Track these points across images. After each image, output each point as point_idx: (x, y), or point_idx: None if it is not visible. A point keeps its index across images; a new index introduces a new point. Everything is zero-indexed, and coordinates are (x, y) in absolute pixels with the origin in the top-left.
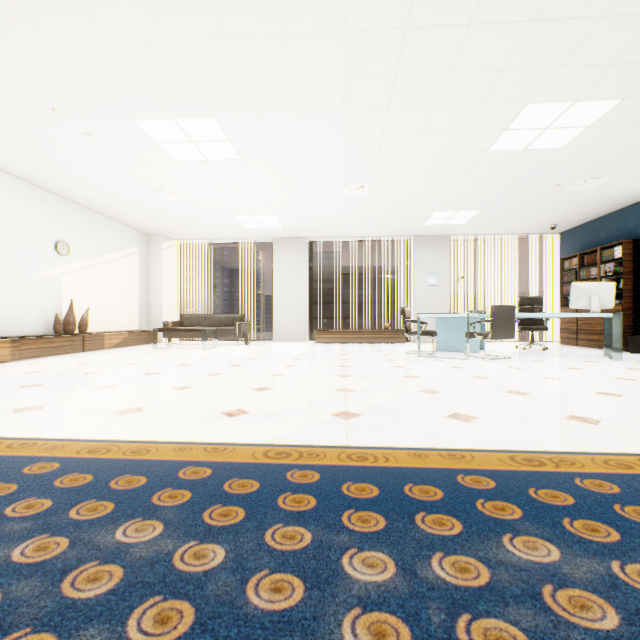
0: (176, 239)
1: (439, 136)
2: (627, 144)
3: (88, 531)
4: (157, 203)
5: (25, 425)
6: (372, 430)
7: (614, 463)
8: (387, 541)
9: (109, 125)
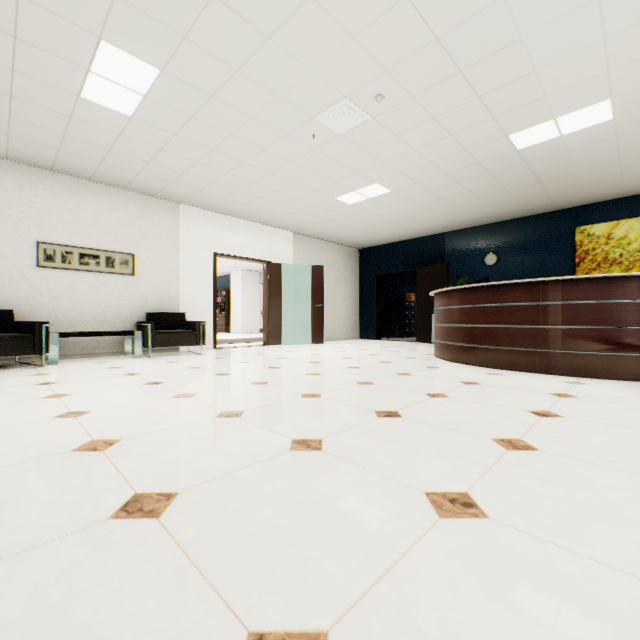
0: None
1: None
2: None
3: None
4: None
5: None
6: None
7: None
8: None
9: None
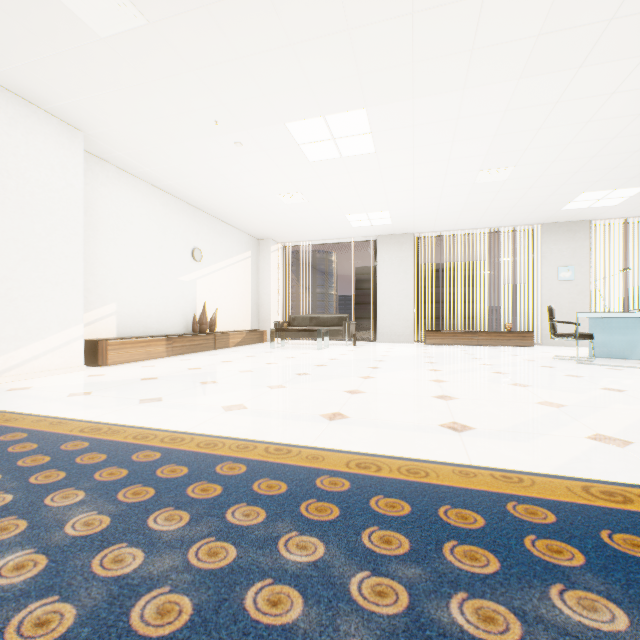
0: (281, 242)
1: (635, 94)
2: None
3: (513, 596)
4: (276, 207)
5: (252, 426)
6: None
7: None
8: None
9: (260, 131)
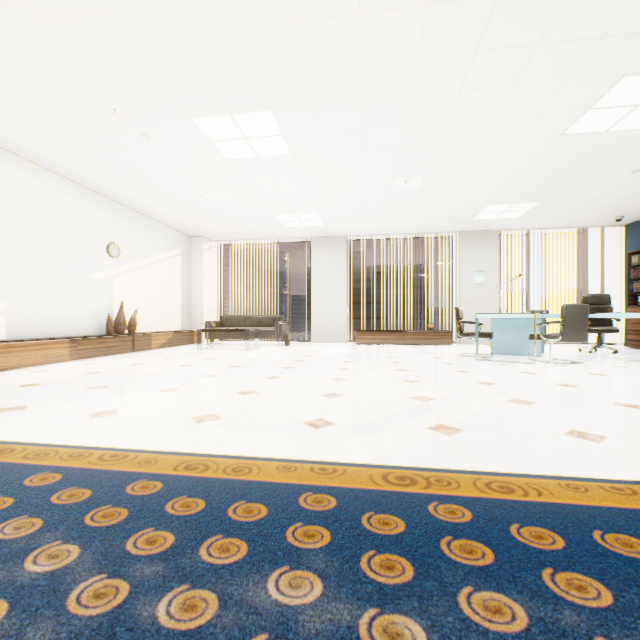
0: (216, 240)
1: (510, 120)
2: None
3: (233, 583)
4: (202, 204)
5: (107, 432)
6: (489, 450)
7: None
8: (637, 626)
9: (166, 124)
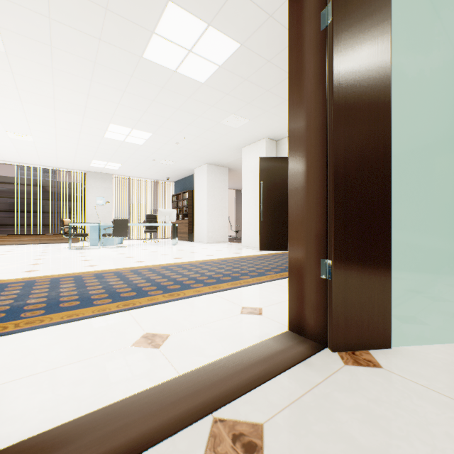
0: None
1: (68, 123)
2: (170, 150)
3: None
4: None
5: None
6: None
7: (67, 275)
8: None
9: None
